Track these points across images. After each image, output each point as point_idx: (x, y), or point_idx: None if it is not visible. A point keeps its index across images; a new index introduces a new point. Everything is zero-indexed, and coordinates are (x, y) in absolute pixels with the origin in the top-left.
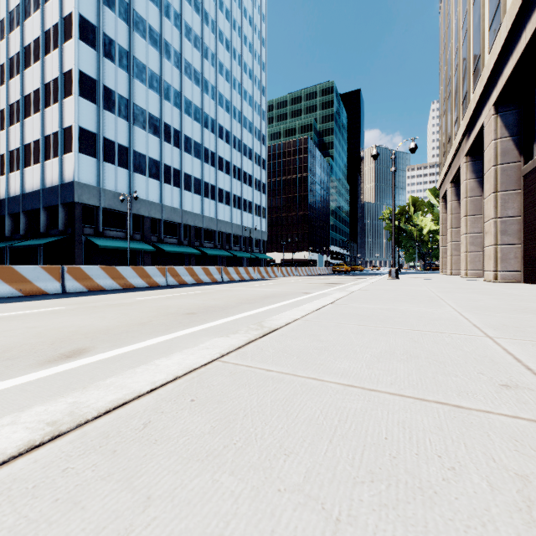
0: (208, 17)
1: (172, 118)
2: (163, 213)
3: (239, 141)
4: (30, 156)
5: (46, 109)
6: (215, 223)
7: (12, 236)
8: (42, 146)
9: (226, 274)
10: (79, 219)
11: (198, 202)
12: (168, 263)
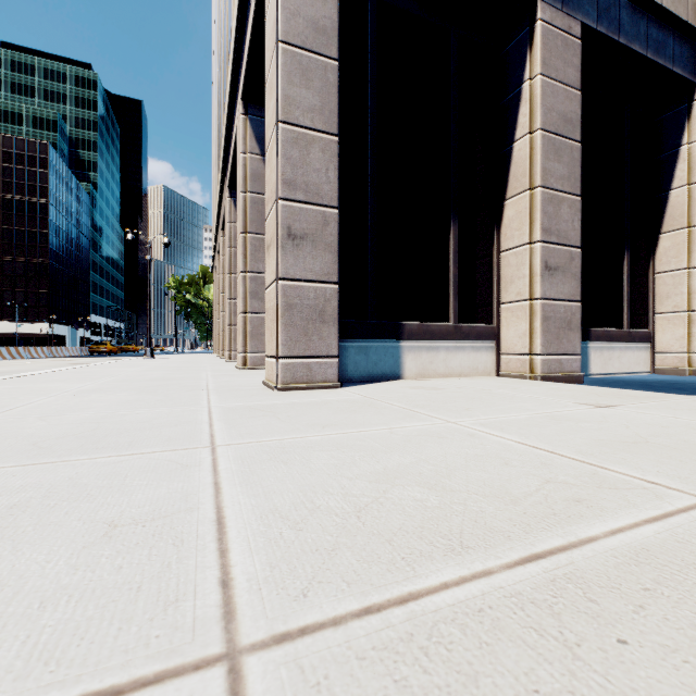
0: None
1: None
2: None
3: None
4: None
5: None
6: None
7: None
8: None
9: None
10: None
11: None
12: None
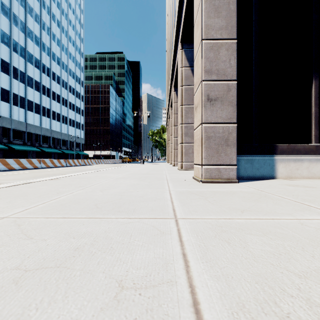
0: (45, 4)
1: (18, 64)
2: (12, 124)
3: (66, 83)
4: None
5: None
6: (50, 132)
7: None
8: None
9: (68, 162)
10: None
11: (37, 118)
12: (16, 156)
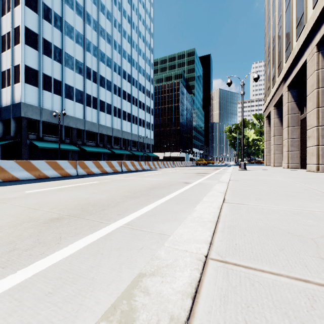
0: None
1: (91, 63)
2: (86, 125)
3: (137, 81)
4: None
5: (2, 53)
6: (121, 133)
7: None
8: None
9: (125, 166)
10: (25, 128)
11: (109, 119)
12: (89, 158)
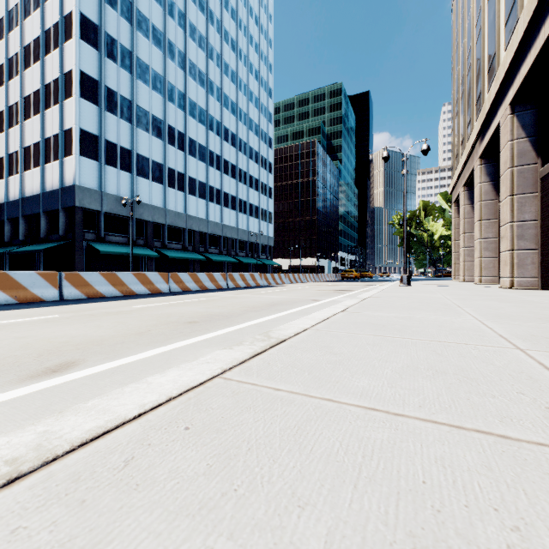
0: (213, 16)
1: (176, 120)
2: (167, 217)
3: (245, 144)
4: (30, 159)
5: (46, 110)
6: (220, 228)
7: (11, 242)
8: (42, 148)
9: (231, 280)
10: (80, 224)
11: (202, 206)
12: (172, 269)
